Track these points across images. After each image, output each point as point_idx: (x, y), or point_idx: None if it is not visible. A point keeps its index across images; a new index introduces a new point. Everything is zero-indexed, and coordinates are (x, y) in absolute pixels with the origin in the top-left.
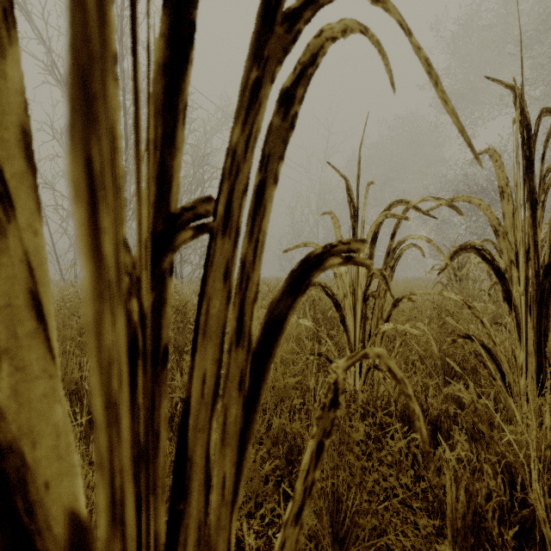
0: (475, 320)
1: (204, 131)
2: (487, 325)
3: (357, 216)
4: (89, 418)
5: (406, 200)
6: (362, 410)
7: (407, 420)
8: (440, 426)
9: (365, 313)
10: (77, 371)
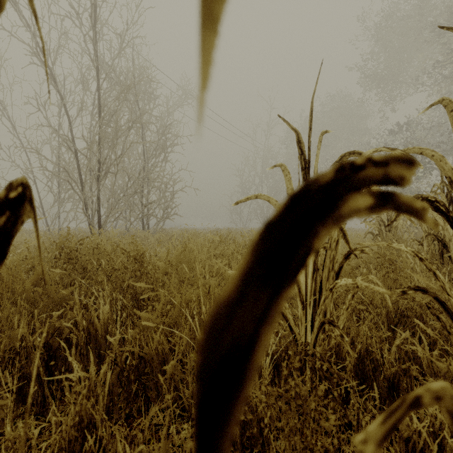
0: (416, 269)
1: (167, 104)
2: (441, 277)
3: (309, 168)
4: (37, 373)
5: (359, 151)
6: (326, 383)
7: (360, 374)
8: (398, 384)
9: (316, 265)
10: (25, 325)
